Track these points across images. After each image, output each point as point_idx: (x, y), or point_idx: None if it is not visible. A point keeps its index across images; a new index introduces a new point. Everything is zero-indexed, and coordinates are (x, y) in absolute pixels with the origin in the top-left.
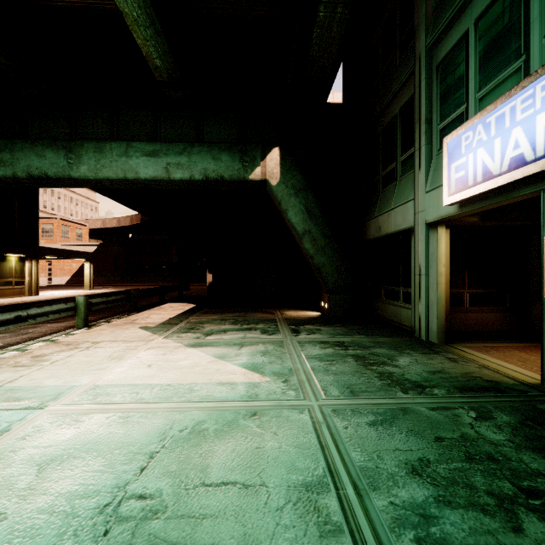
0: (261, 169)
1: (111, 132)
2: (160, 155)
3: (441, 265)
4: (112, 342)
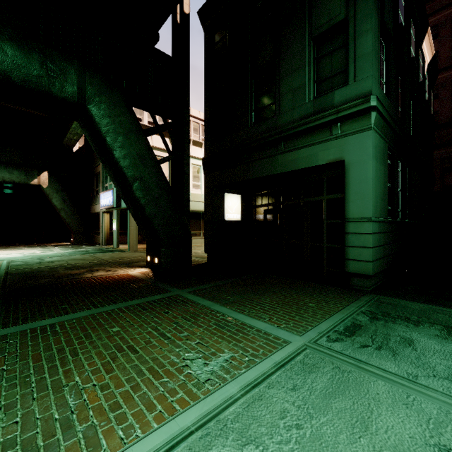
0: (38, 180)
1: None
2: None
3: (105, 224)
4: None
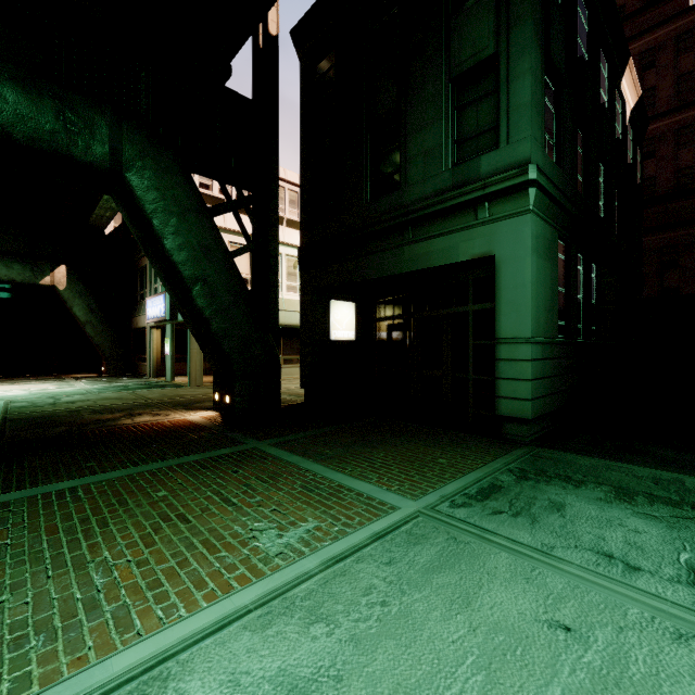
0: (51, 278)
1: None
2: None
3: (154, 345)
4: None
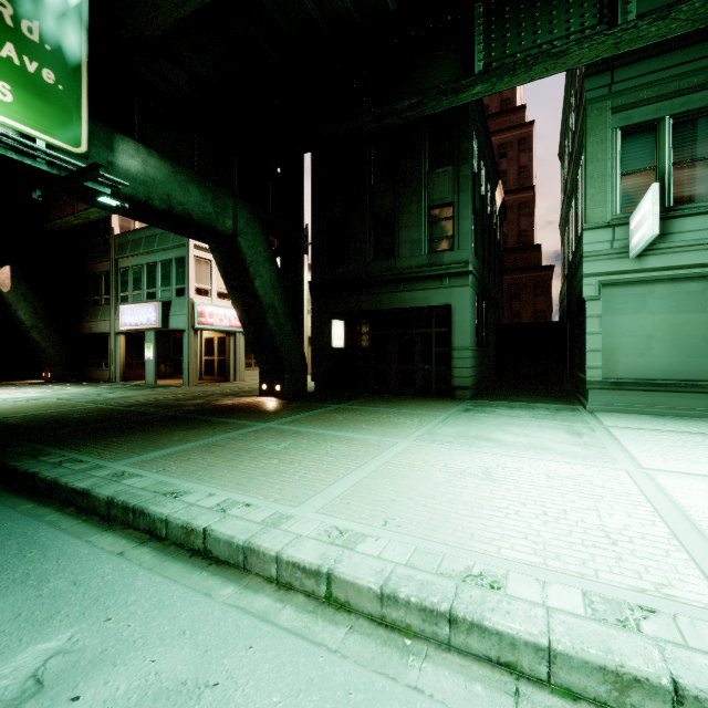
0: None
1: None
2: None
3: (122, 350)
4: None
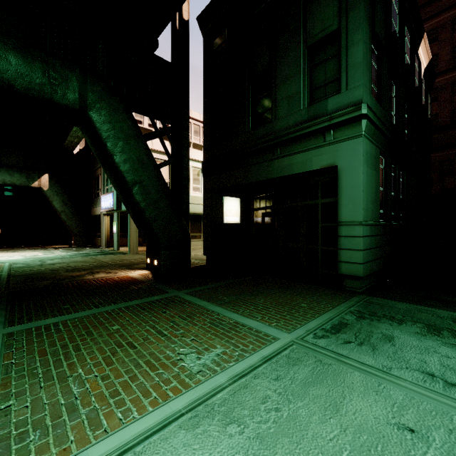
0: (38, 182)
1: None
2: None
3: (106, 226)
4: None
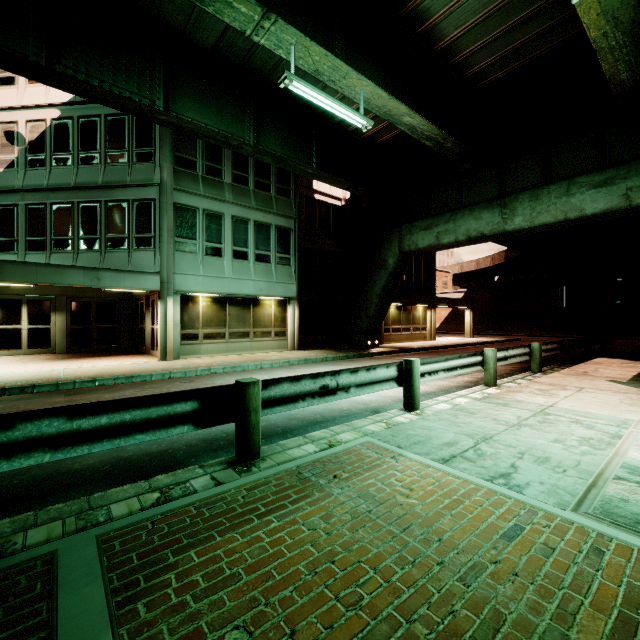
0: None
1: (543, 175)
2: (615, 182)
3: None
4: (599, 390)
